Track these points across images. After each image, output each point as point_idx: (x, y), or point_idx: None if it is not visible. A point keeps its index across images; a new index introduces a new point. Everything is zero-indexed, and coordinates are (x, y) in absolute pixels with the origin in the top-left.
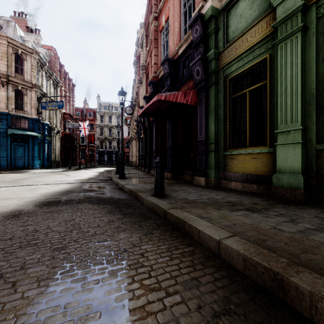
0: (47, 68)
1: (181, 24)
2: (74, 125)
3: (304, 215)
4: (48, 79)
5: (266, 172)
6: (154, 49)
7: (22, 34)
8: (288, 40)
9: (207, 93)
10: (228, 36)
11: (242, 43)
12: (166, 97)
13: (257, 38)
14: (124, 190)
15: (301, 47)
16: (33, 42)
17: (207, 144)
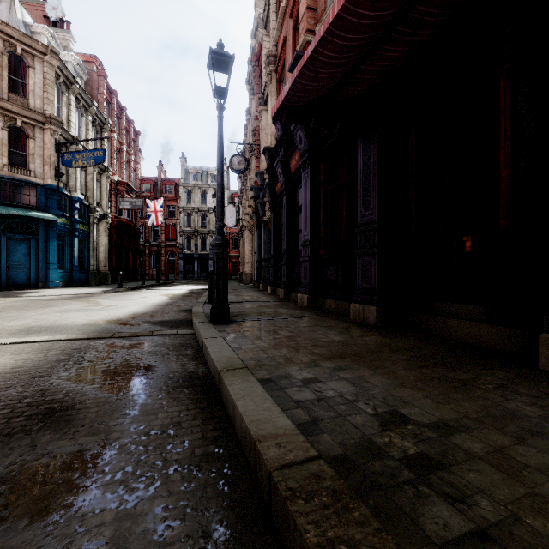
0: (80, 90)
1: None
2: (133, 204)
3: None
4: (83, 112)
5: None
6: None
7: (28, 20)
8: None
9: None
10: None
11: None
12: None
13: None
14: (225, 406)
15: None
16: (51, 37)
17: None
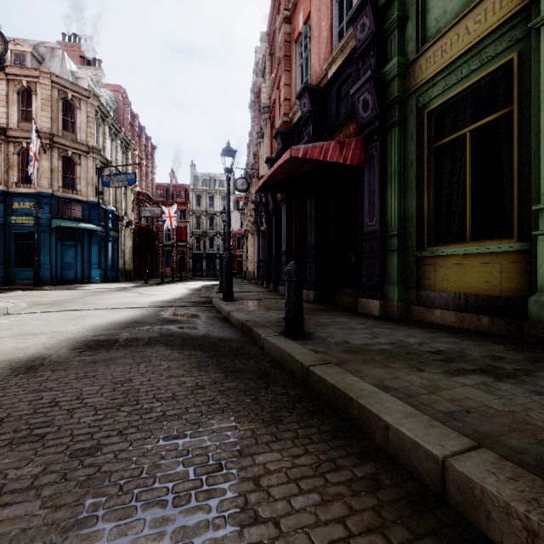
0: (112, 121)
1: (333, 23)
2: (153, 212)
3: None
4: (114, 138)
5: (510, 291)
6: (284, 74)
7: (73, 68)
8: None
9: (384, 143)
10: (426, 29)
11: (456, 38)
12: (307, 153)
13: (491, 22)
14: (231, 321)
15: None
16: (91, 79)
17: (384, 237)
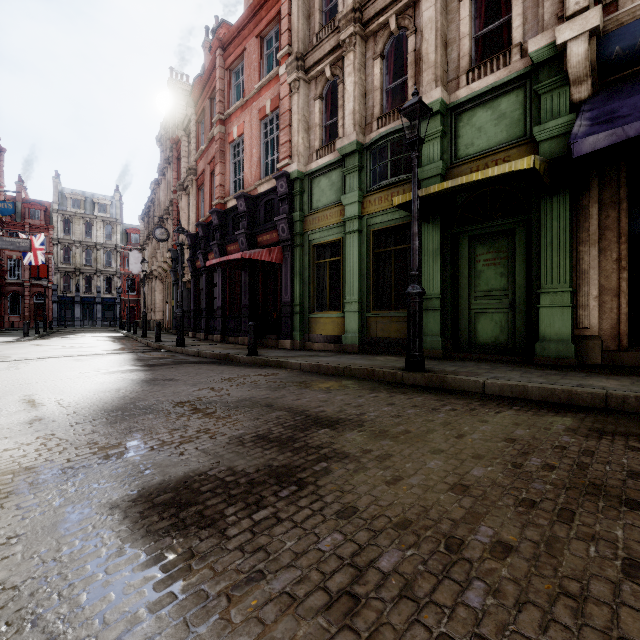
0: None
1: (261, 155)
2: (17, 245)
3: (349, 356)
4: None
5: (340, 333)
6: (220, 165)
7: None
8: (352, 235)
9: (293, 253)
10: (313, 202)
11: (323, 217)
12: (251, 256)
13: (334, 220)
14: (203, 356)
15: (358, 243)
16: None
17: (293, 305)
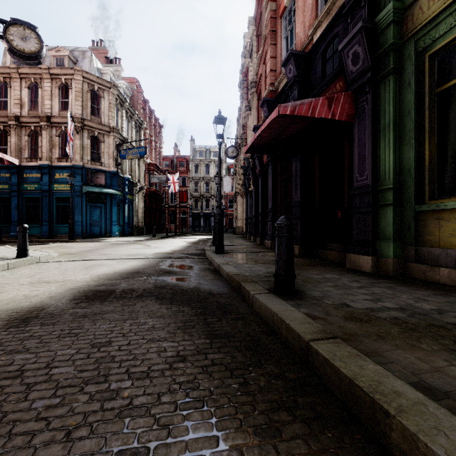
0: (128, 106)
1: None
2: (160, 179)
3: None
4: (130, 120)
5: None
6: (270, 48)
7: (99, 66)
8: None
9: (376, 95)
10: None
11: None
12: (295, 110)
13: None
14: (221, 273)
15: None
16: (112, 74)
17: (376, 191)
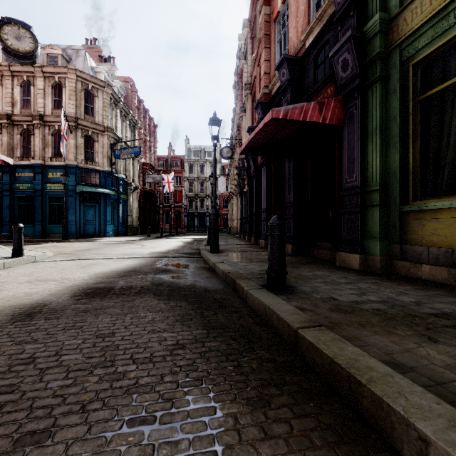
0: (123, 105)
1: None
2: (155, 179)
3: None
4: (124, 119)
5: None
6: (264, 51)
7: (93, 65)
8: None
9: (364, 100)
10: None
11: None
12: (287, 114)
13: None
14: (216, 271)
15: None
16: (106, 73)
17: (364, 192)
